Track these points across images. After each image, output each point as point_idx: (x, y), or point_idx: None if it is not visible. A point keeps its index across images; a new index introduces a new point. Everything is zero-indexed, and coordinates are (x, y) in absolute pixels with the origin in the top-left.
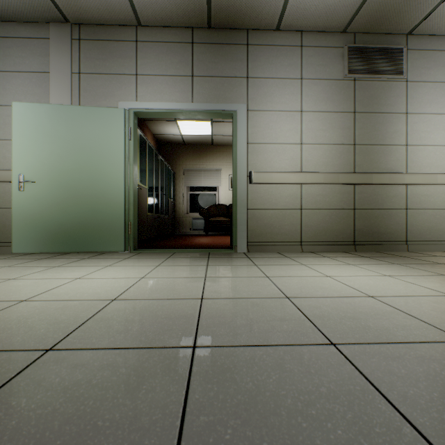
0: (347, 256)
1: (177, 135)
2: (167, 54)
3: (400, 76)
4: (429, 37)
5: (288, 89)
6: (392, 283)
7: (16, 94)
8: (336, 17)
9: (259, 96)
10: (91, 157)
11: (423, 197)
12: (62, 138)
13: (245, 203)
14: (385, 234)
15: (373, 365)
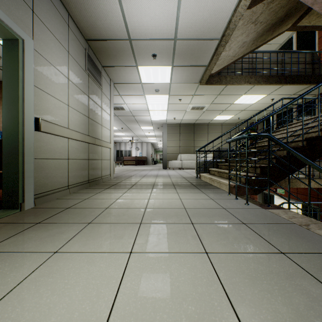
0: (104, 190)
1: None
2: None
3: (101, 86)
4: (106, 74)
5: (62, 53)
6: (163, 194)
7: None
8: (92, 31)
9: (43, 41)
10: None
11: (105, 153)
12: None
13: (33, 151)
14: (97, 174)
15: (231, 207)
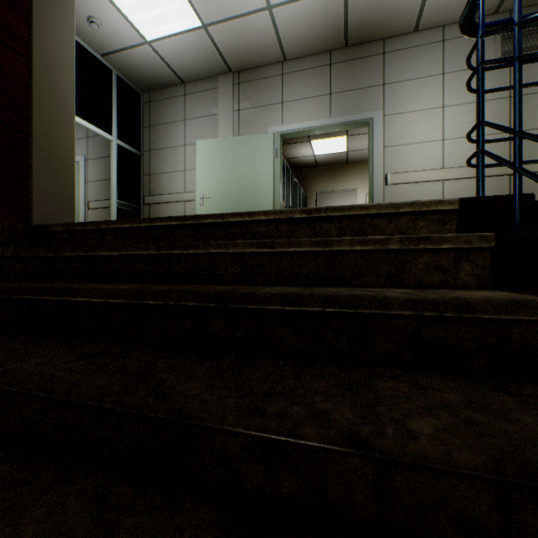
0: None
1: (310, 157)
2: (308, 80)
3: None
4: None
5: (427, 87)
6: None
7: (195, 135)
8: None
9: (396, 100)
10: (248, 175)
11: None
12: (228, 163)
13: None
14: None
15: None
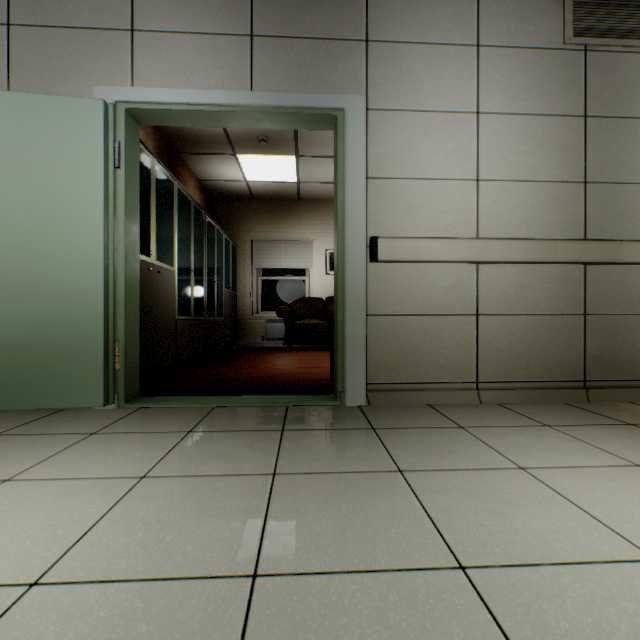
0: (592, 424)
1: (240, 182)
2: None
3: None
4: None
5: (450, 66)
6: None
7: None
8: None
9: (391, 80)
10: (28, 203)
11: None
12: None
13: (363, 302)
14: None
15: None
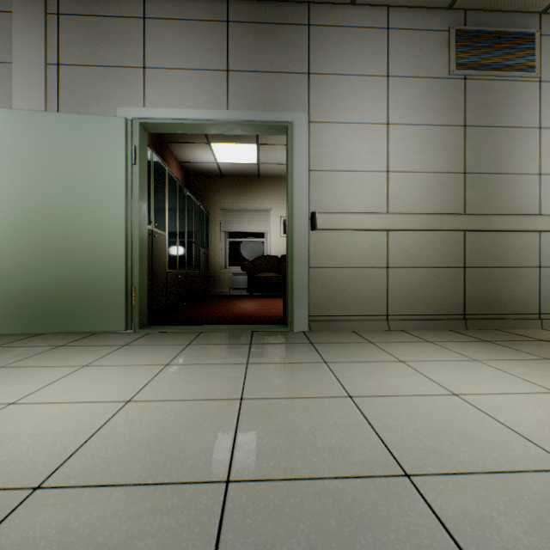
0: (460, 341)
1: (212, 164)
2: (190, 38)
3: (530, 73)
4: None
5: (368, 91)
6: None
7: None
8: None
9: (326, 101)
10: (74, 190)
11: None
12: (30, 161)
13: (306, 258)
14: (509, 304)
15: None
